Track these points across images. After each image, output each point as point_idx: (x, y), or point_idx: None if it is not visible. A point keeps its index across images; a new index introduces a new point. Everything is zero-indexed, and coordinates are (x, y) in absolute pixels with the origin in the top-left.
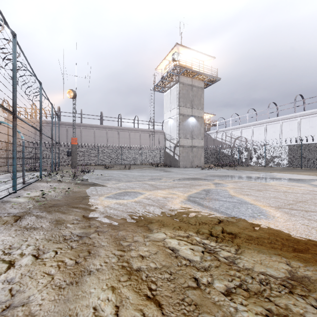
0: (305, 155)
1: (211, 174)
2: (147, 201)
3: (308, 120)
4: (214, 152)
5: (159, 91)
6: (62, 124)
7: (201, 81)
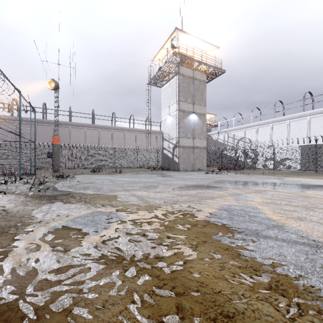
0: (320, 157)
1: (218, 179)
2: (124, 241)
3: (319, 119)
4: (216, 154)
5: (156, 85)
6: (48, 122)
7: (204, 74)
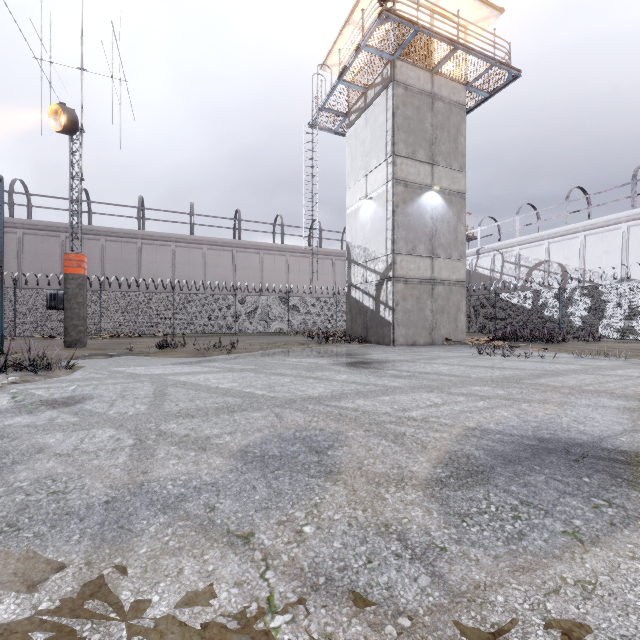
0: None
1: (568, 383)
2: None
3: None
4: (480, 301)
5: (332, 130)
6: (90, 232)
7: (460, 86)
